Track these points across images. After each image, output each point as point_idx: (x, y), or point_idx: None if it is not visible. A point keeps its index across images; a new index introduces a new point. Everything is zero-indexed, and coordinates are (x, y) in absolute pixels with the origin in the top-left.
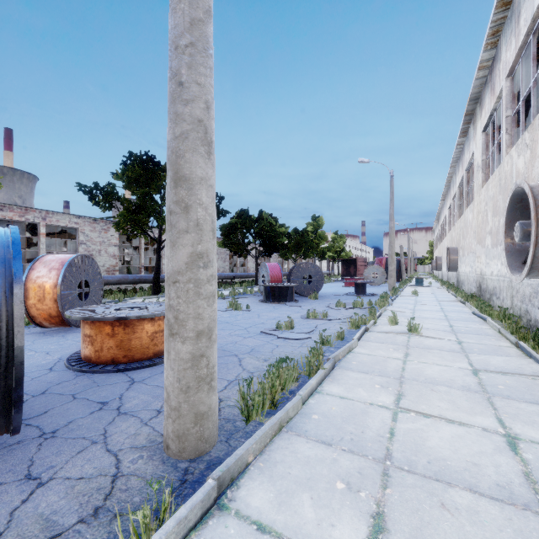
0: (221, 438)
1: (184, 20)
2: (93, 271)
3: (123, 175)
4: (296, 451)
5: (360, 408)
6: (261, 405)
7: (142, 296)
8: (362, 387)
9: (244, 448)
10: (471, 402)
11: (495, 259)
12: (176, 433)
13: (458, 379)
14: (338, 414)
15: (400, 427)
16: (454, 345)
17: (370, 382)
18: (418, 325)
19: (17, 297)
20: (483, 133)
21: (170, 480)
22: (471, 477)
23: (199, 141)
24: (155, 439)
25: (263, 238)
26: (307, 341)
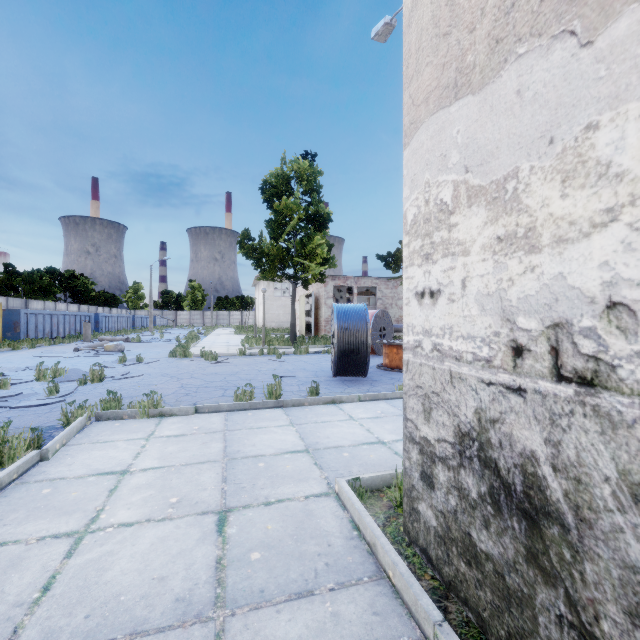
0: None
1: None
2: (387, 320)
3: None
4: None
5: None
6: None
7: None
8: None
9: None
10: None
11: None
12: None
13: None
14: None
15: None
16: None
17: None
18: None
19: (368, 327)
20: None
21: None
22: None
23: None
24: None
25: None
26: None
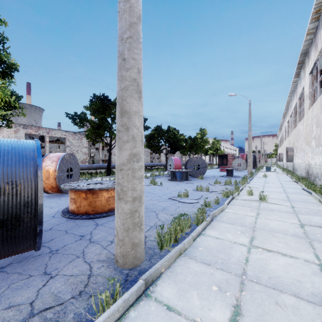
0: (146, 258)
1: (126, 24)
2: (74, 162)
3: (90, 107)
4: (189, 267)
5: (228, 244)
6: (169, 240)
7: (101, 176)
8: (229, 232)
9: (159, 264)
10: (298, 244)
11: (318, 155)
12: (122, 253)
13: (290, 229)
14: (214, 248)
15: (252, 257)
16: (289, 209)
17: (234, 230)
18: (265, 196)
19: (39, 177)
20: (310, 75)
21: (119, 279)
22: (295, 288)
23: (134, 91)
24: (110, 256)
25: (170, 142)
26: (196, 204)
